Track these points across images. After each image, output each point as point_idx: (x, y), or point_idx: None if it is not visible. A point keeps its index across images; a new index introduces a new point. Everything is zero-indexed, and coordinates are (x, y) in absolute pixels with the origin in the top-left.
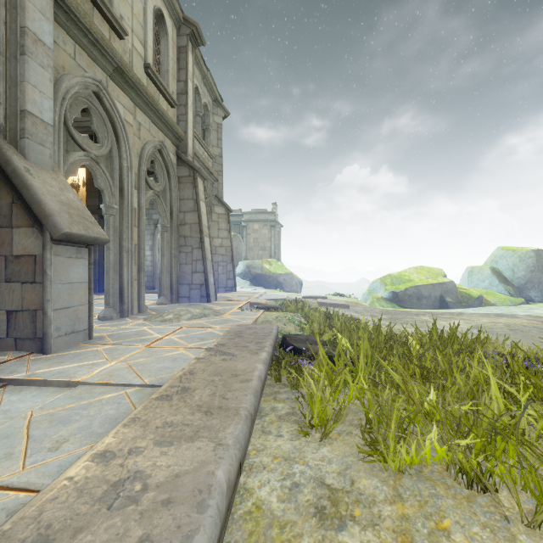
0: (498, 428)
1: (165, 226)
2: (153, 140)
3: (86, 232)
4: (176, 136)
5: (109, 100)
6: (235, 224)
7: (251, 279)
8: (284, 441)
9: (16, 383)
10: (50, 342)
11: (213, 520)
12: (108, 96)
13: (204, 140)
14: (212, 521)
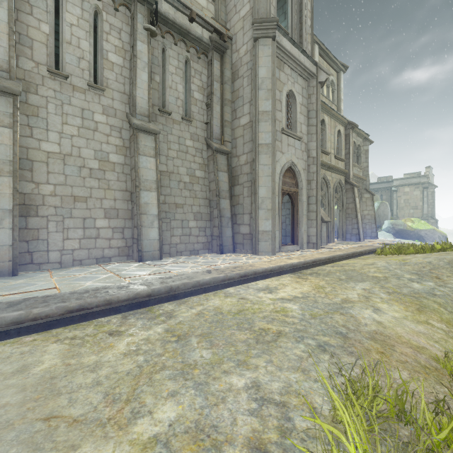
0: (390, 246)
1: (340, 210)
2: (337, 181)
3: (327, 220)
4: (345, 173)
5: (326, 177)
6: (385, 189)
7: (394, 233)
8: (371, 256)
9: (321, 248)
10: (321, 243)
11: (358, 251)
12: (325, 177)
13: (358, 161)
14: (358, 251)
